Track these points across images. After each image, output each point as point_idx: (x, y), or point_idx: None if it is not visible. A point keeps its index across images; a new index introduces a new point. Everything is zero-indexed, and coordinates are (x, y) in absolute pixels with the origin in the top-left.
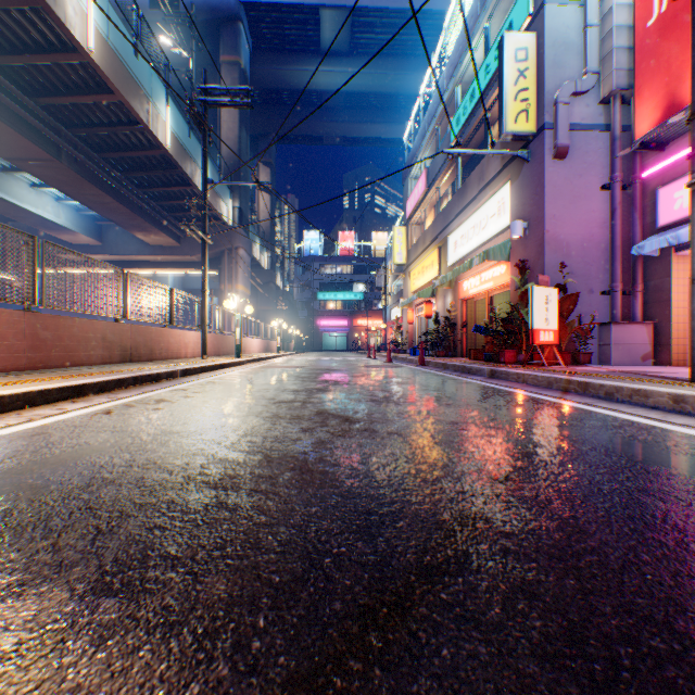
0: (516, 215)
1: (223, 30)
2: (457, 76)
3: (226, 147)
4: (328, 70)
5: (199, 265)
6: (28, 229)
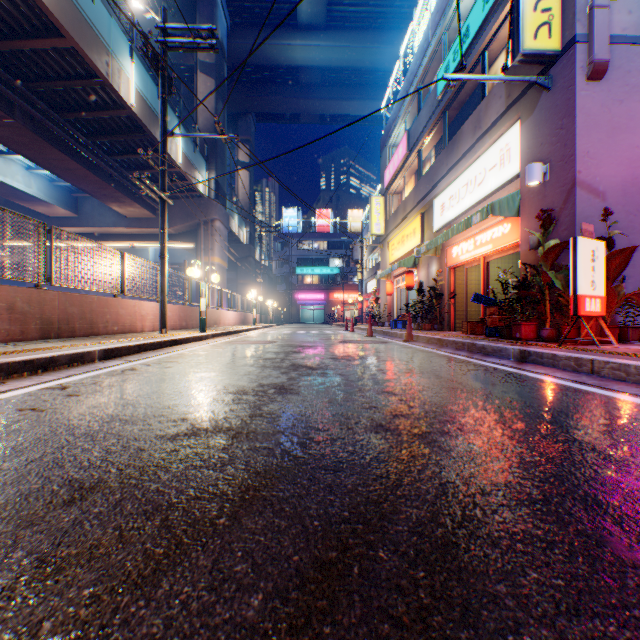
0: (529, 159)
1: (199, 2)
2: (445, 21)
3: (202, 118)
4: (305, 44)
5: (176, 238)
6: (5, 202)
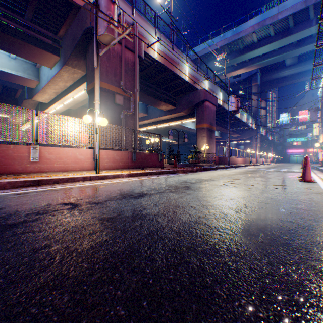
0: None
1: (252, 77)
2: None
3: (253, 108)
4: (288, 71)
5: (244, 140)
6: None
